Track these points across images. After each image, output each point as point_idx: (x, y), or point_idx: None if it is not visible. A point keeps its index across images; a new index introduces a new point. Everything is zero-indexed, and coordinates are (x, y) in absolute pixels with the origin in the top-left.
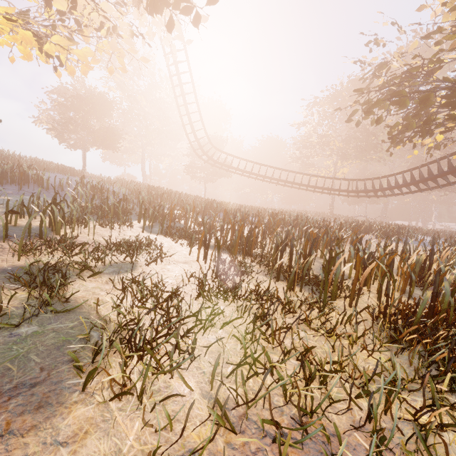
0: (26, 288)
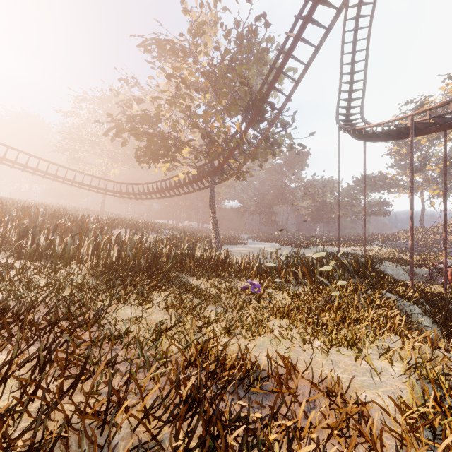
0: None
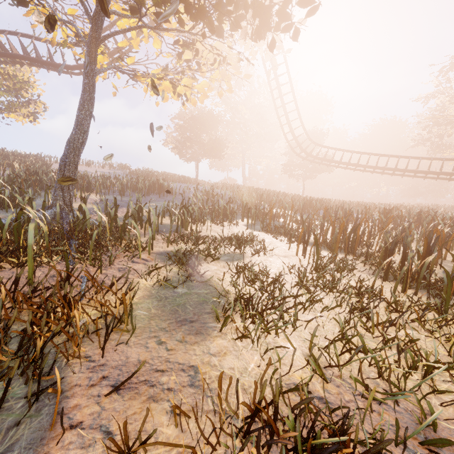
0: (175, 265)
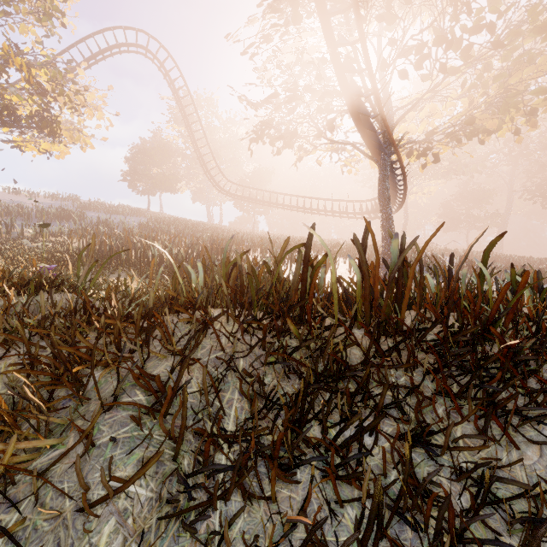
0: None
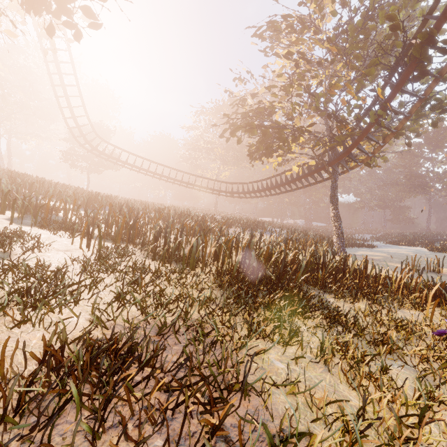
0: None
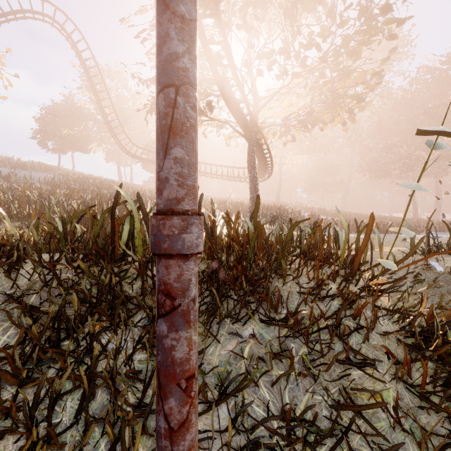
0: None
